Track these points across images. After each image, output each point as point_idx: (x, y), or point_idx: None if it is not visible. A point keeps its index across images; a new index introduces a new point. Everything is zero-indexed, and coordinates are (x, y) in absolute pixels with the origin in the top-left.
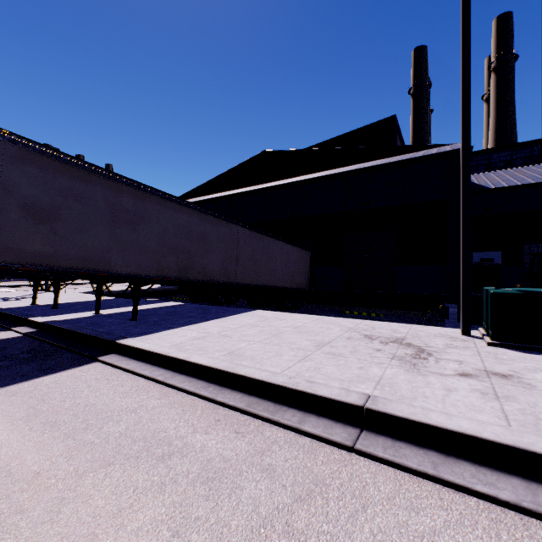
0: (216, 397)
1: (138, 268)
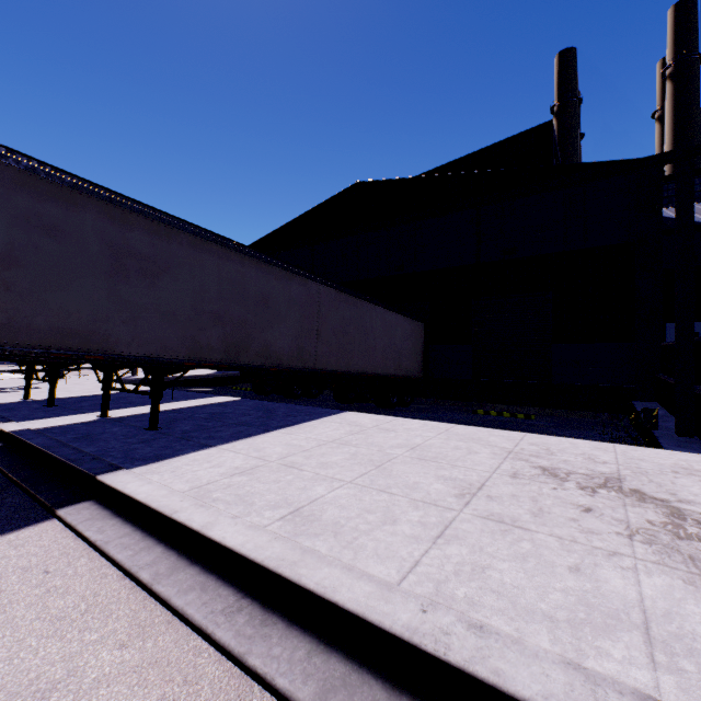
0: (247, 655)
1: (158, 346)
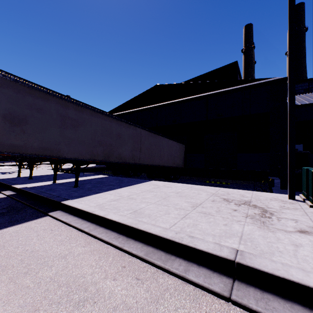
0: (123, 247)
1: (78, 154)
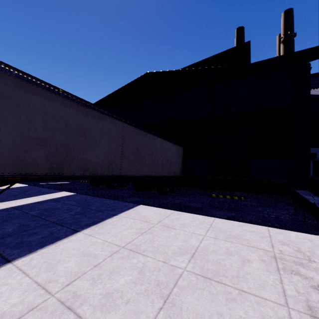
0: None
1: None
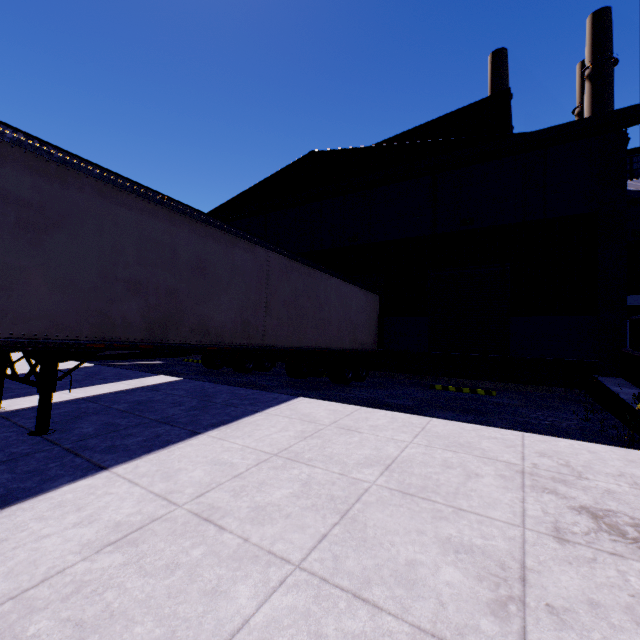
0: None
1: (46, 324)
